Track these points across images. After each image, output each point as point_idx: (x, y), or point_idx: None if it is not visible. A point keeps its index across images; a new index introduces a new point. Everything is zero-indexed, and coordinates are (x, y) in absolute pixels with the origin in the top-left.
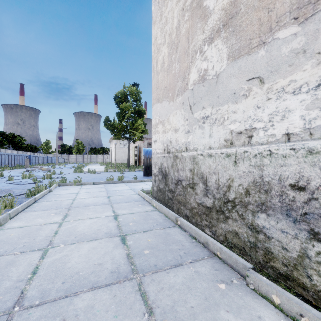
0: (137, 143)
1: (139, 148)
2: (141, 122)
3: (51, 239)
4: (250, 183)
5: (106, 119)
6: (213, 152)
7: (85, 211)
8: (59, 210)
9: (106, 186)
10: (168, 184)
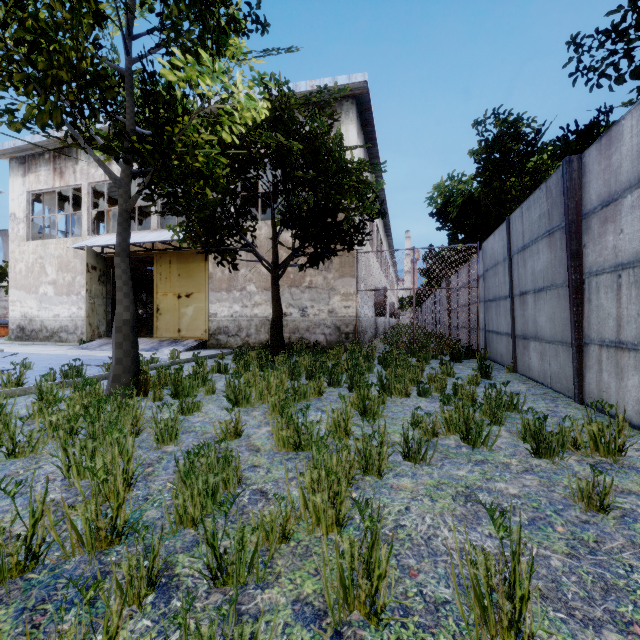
0: None
1: None
2: None
3: None
4: (59, 327)
5: None
6: (50, 319)
7: None
8: None
9: None
10: (26, 333)
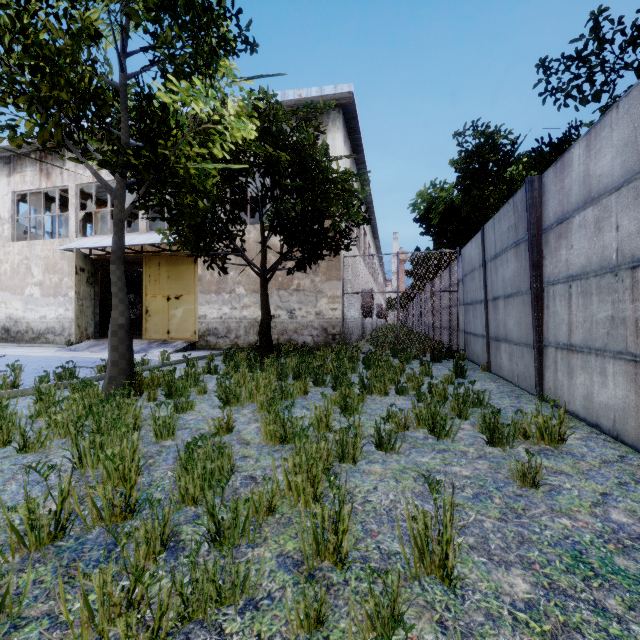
0: None
1: None
2: None
3: None
4: (46, 328)
5: None
6: (36, 320)
7: None
8: None
9: None
10: (11, 334)
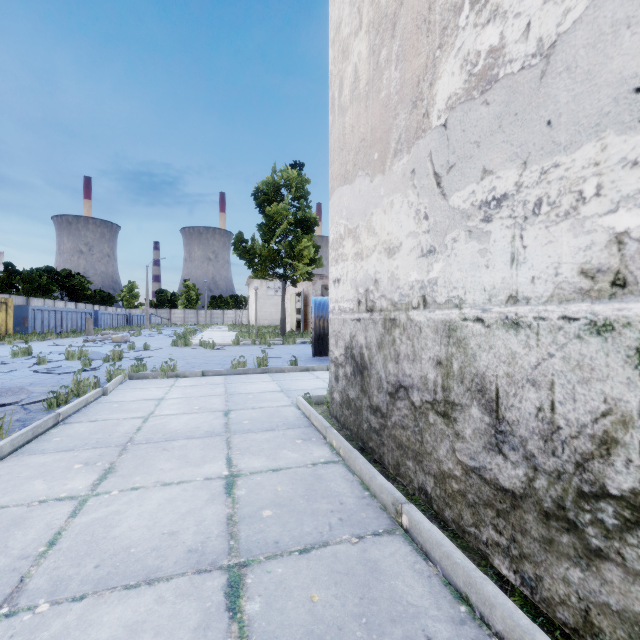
0: (300, 285)
1: (305, 296)
2: (308, 242)
3: (27, 571)
4: None
5: (237, 238)
6: (527, 312)
7: (159, 459)
8: (100, 453)
9: (227, 381)
10: (370, 391)
